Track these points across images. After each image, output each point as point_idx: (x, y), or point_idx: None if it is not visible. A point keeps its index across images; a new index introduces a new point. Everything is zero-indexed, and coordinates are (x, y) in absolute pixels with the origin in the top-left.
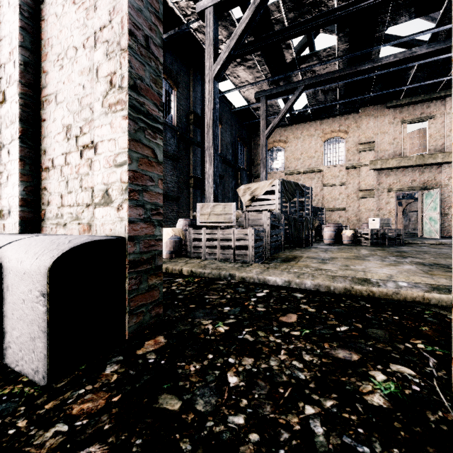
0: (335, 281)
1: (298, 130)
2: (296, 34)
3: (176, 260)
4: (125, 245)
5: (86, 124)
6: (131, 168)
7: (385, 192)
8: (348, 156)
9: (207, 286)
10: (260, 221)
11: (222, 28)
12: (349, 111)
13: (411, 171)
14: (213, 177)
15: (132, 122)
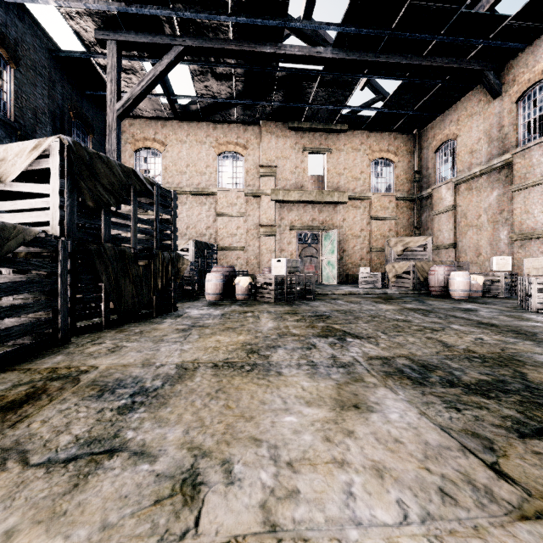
0: None
1: (182, 130)
2: None
3: None
4: None
5: None
6: None
7: (287, 230)
8: (248, 179)
9: None
10: None
11: None
12: (249, 121)
13: (312, 208)
14: None
15: None
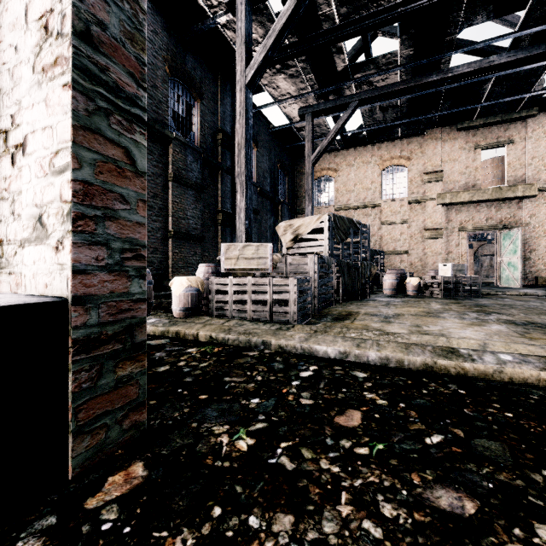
0: (411, 352)
1: (351, 156)
2: (350, 35)
3: (192, 319)
4: (67, 312)
5: (20, 110)
6: (79, 177)
7: (455, 231)
8: (411, 187)
9: (230, 360)
10: (304, 268)
11: (257, 25)
12: (412, 133)
13: (486, 207)
14: (245, 211)
15: (80, 97)
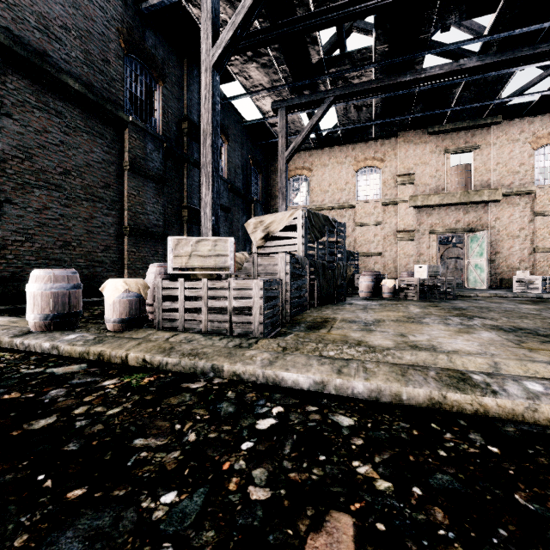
0: (410, 382)
1: (325, 155)
2: (325, 24)
3: (129, 333)
4: None
5: None
6: None
7: (426, 234)
8: (385, 189)
9: (159, 400)
10: (275, 268)
11: (226, 4)
12: (385, 135)
13: (455, 210)
14: (212, 206)
15: None
